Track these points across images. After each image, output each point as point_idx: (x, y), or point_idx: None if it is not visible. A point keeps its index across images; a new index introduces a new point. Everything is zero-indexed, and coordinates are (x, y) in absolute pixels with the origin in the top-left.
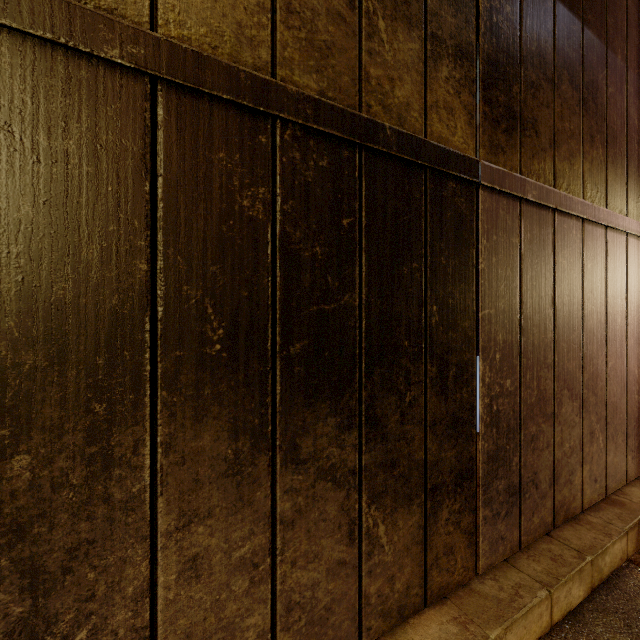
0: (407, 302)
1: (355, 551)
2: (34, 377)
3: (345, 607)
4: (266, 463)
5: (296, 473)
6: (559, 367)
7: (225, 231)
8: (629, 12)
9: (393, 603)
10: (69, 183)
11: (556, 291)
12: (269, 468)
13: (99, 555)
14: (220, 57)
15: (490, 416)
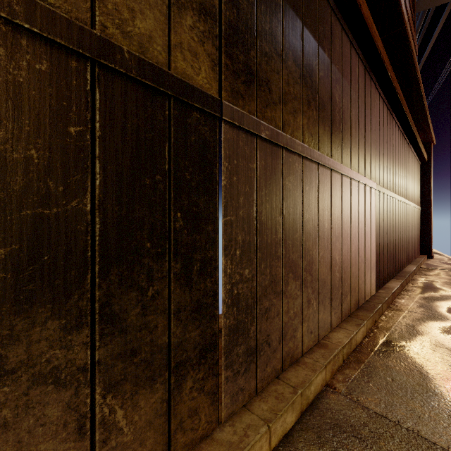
0: (150, 209)
1: (86, 443)
2: None
3: None
4: None
5: None
6: (286, 258)
7: None
8: (333, 27)
9: None
10: None
11: (284, 204)
12: None
13: None
14: None
15: (231, 298)
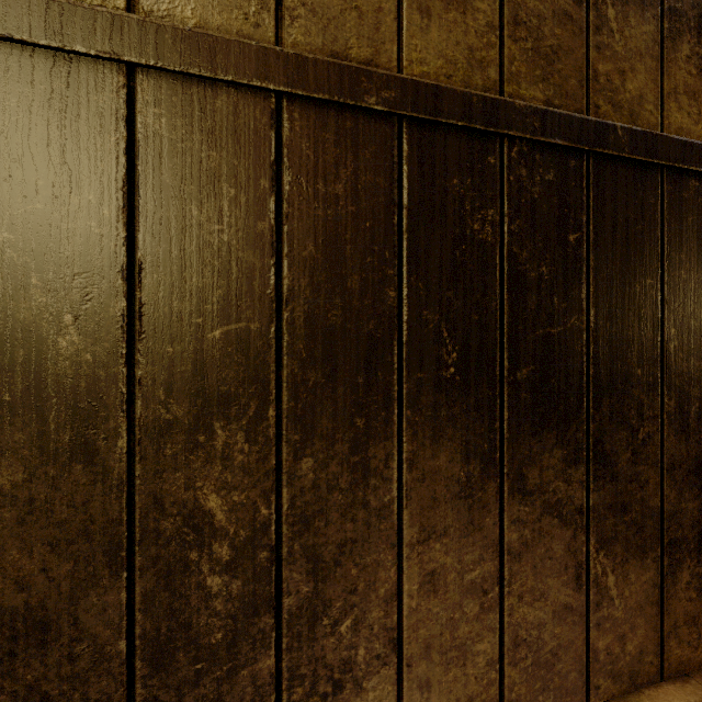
0: (640, 324)
1: (582, 598)
2: (315, 392)
3: (571, 657)
4: (494, 490)
5: (522, 504)
6: None
7: (458, 256)
8: None
9: (624, 666)
10: (338, 223)
11: None
12: (497, 495)
13: (359, 554)
14: (454, 85)
15: None
